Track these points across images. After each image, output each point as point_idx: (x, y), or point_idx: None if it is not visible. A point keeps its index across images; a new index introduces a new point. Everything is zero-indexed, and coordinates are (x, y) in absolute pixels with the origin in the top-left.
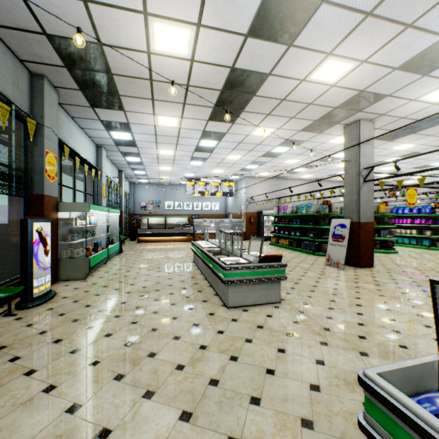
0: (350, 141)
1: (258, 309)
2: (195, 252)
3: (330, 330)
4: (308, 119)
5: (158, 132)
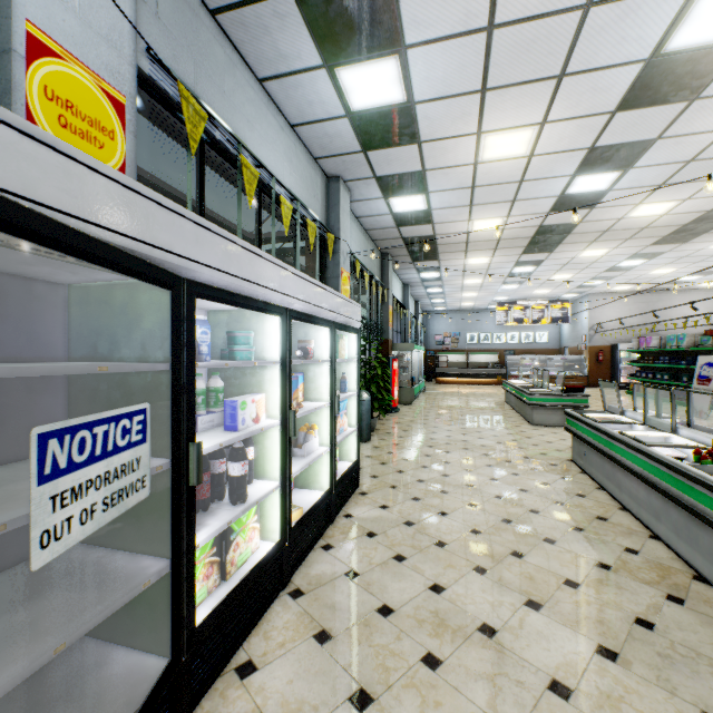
0: None
1: (559, 428)
2: (507, 390)
3: None
4: (652, 237)
5: (467, 268)
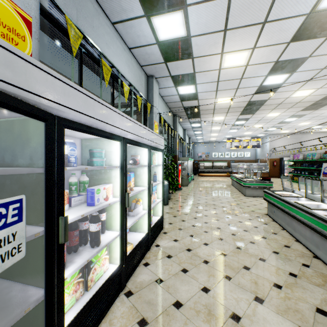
0: None
1: (258, 197)
2: (232, 179)
3: None
4: (301, 107)
5: (213, 122)
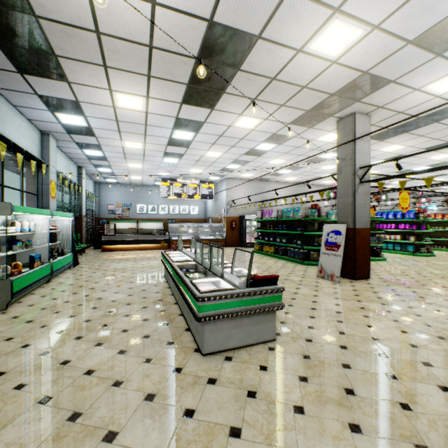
0: (345, 137)
1: (247, 354)
2: (165, 266)
3: (355, 393)
4: (299, 109)
5: (120, 116)
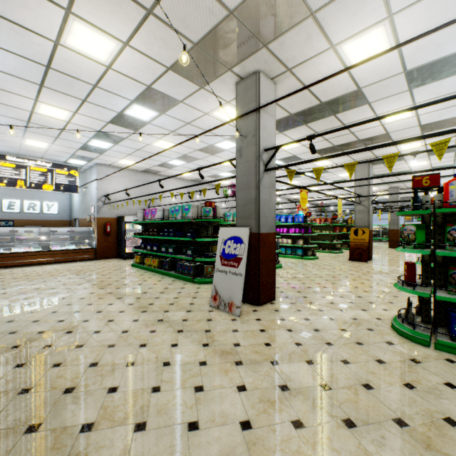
0: (247, 105)
1: None
2: None
3: None
4: (182, 34)
5: None
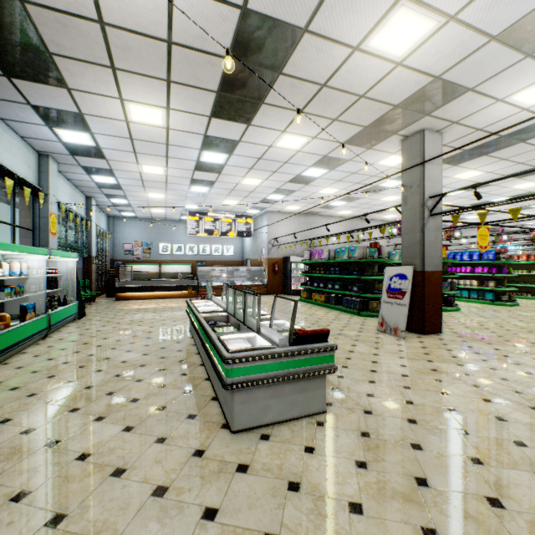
0: (411, 159)
1: (289, 431)
2: (190, 318)
3: (429, 484)
4: (356, 124)
5: (135, 133)
